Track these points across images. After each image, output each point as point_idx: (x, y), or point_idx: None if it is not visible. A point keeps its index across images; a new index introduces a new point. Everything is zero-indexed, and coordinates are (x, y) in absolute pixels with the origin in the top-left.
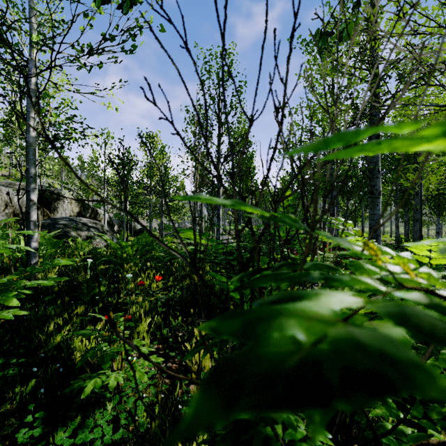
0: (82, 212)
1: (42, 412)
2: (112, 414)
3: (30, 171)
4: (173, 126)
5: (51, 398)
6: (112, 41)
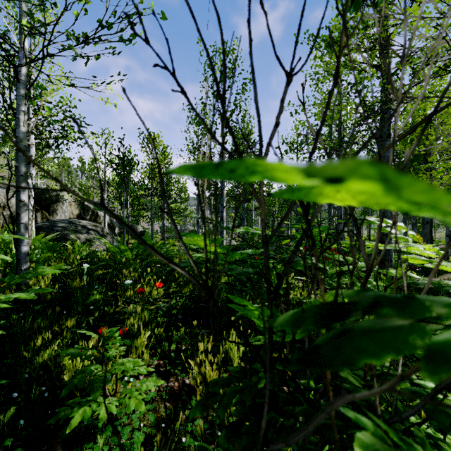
0: (82, 214)
1: (20, 449)
2: (104, 449)
3: (20, 169)
4: (176, 79)
5: (32, 430)
6: (109, 29)
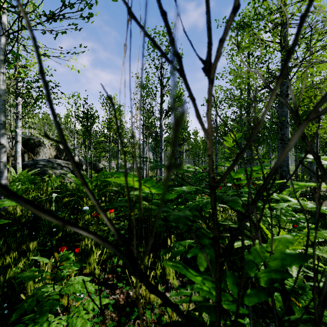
0: (58, 155)
1: None
2: None
3: None
4: None
5: None
6: (71, 8)
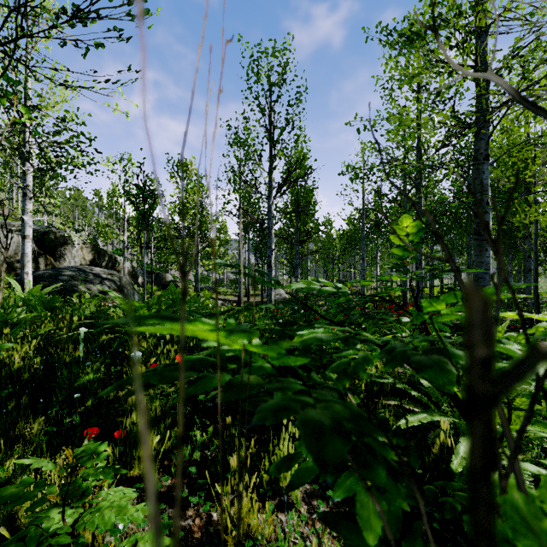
0: (96, 260)
1: None
2: None
3: None
4: None
5: None
6: None
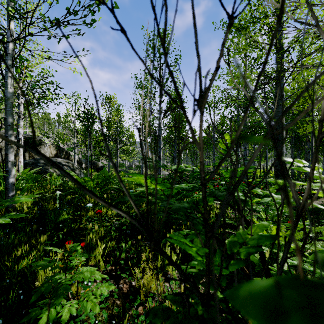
0: (58, 154)
1: None
2: None
3: (8, 120)
4: (115, 16)
5: None
6: (75, 15)
